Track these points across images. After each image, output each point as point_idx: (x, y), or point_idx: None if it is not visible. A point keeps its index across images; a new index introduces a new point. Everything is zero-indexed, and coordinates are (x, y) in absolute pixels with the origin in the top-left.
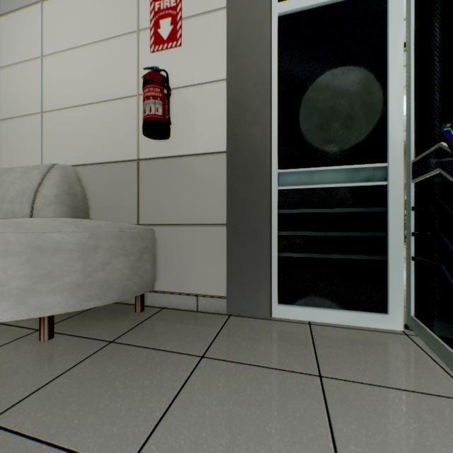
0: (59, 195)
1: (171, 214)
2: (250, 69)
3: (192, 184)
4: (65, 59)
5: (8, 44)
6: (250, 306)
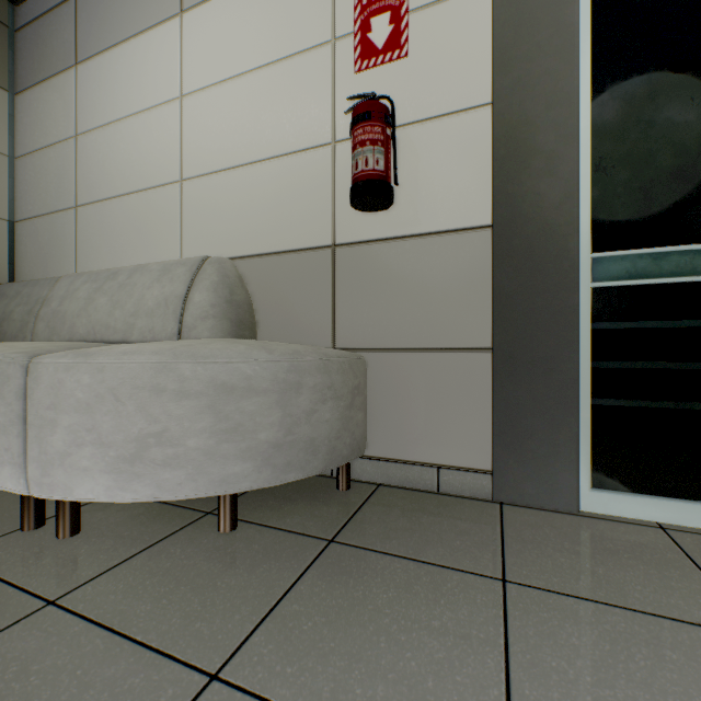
0: (217, 303)
1: (390, 331)
2: (538, 82)
3: (427, 282)
4: (216, 96)
5: (131, 84)
6: (538, 489)
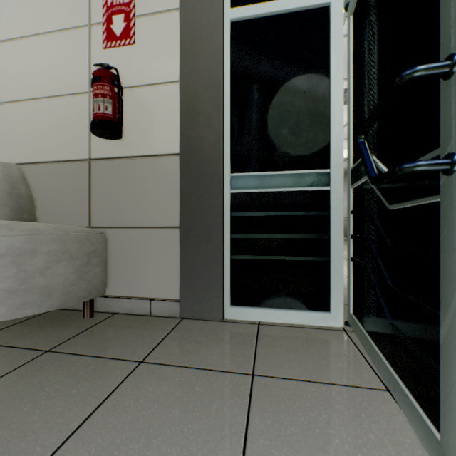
0: None
1: (124, 216)
2: (203, 72)
3: (145, 186)
4: (10, 48)
5: None
6: (203, 308)
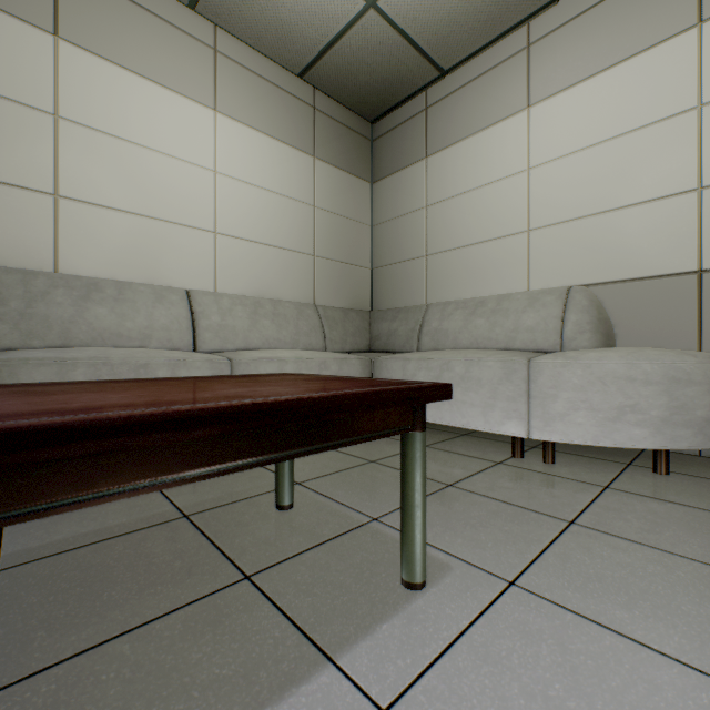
0: (590, 321)
1: None
2: None
3: None
4: (564, 165)
5: (478, 165)
6: None
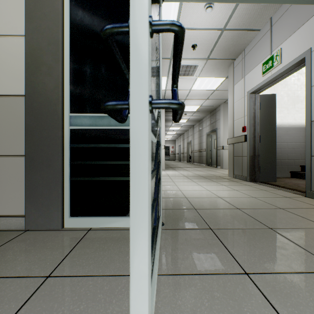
0: None
1: None
2: (45, 31)
3: None
4: None
5: None
6: (45, 221)
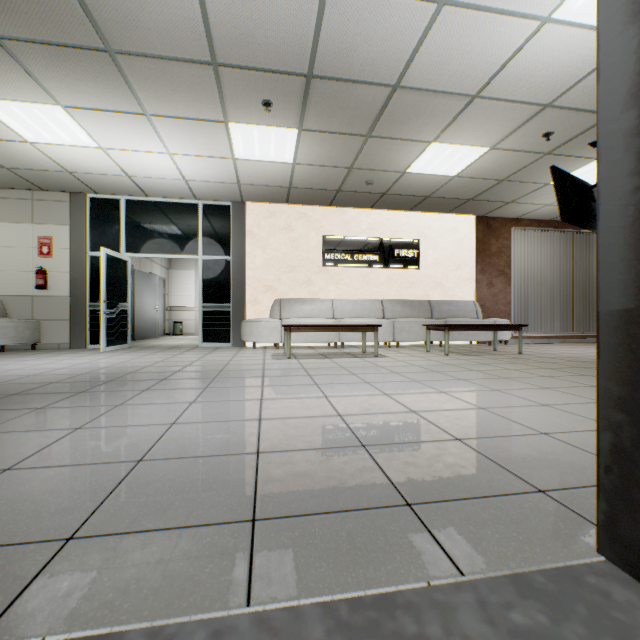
0: None
1: (49, 316)
2: (79, 272)
3: (57, 306)
4: None
5: None
6: (79, 345)
